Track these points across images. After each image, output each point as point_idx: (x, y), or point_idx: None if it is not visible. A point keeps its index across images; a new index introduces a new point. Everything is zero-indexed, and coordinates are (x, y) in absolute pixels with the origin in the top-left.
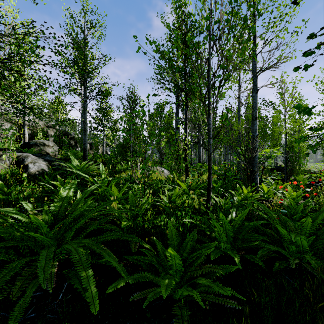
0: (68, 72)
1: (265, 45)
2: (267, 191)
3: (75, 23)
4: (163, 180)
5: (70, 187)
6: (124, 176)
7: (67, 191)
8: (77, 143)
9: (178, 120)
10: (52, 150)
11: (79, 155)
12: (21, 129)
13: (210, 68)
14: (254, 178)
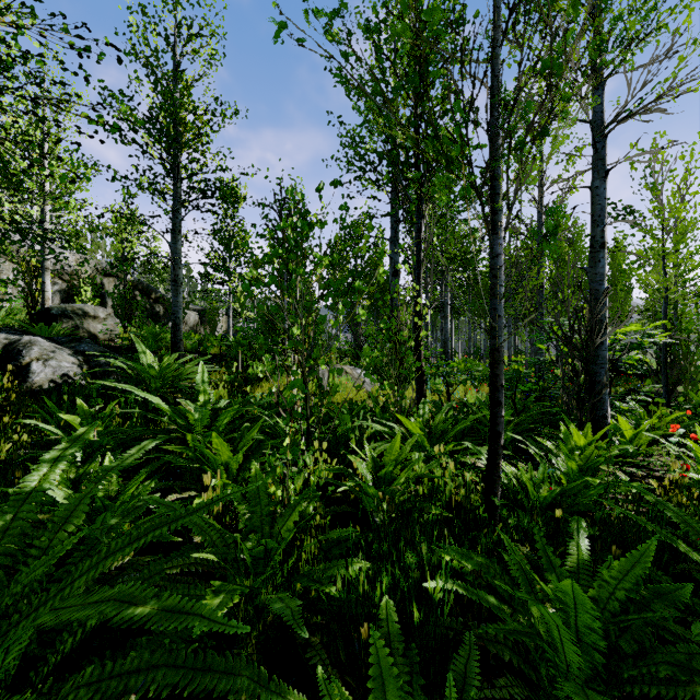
0: (102, 120)
1: (629, 53)
2: (631, 436)
3: (150, 24)
4: (359, 407)
5: (61, 453)
6: (257, 397)
7: (44, 468)
8: (170, 309)
9: (398, 255)
10: (104, 328)
11: (167, 339)
12: (37, 279)
13: (497, 88)
14: (598, 402)
